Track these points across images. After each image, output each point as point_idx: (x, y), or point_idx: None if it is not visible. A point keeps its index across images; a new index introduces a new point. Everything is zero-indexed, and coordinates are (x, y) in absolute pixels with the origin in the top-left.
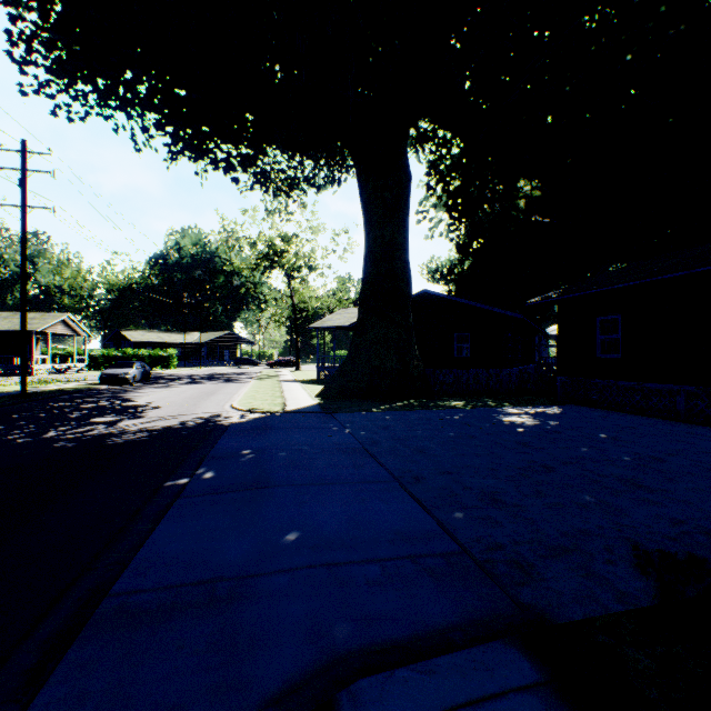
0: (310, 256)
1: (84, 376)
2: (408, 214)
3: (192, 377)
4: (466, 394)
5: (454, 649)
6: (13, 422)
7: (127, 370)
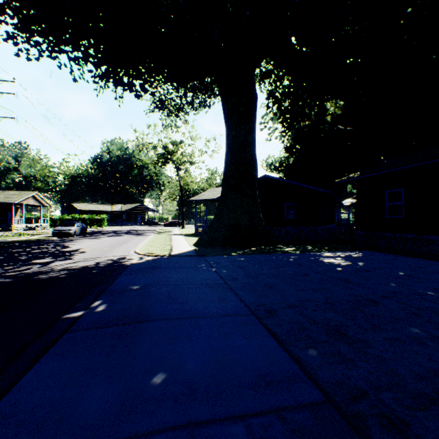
0: (191, 155)
1: (46, 231)
2: (255, 122)
3: (115, 232)
4: (293, 243)
5: None
6: None
7: (70, 227)
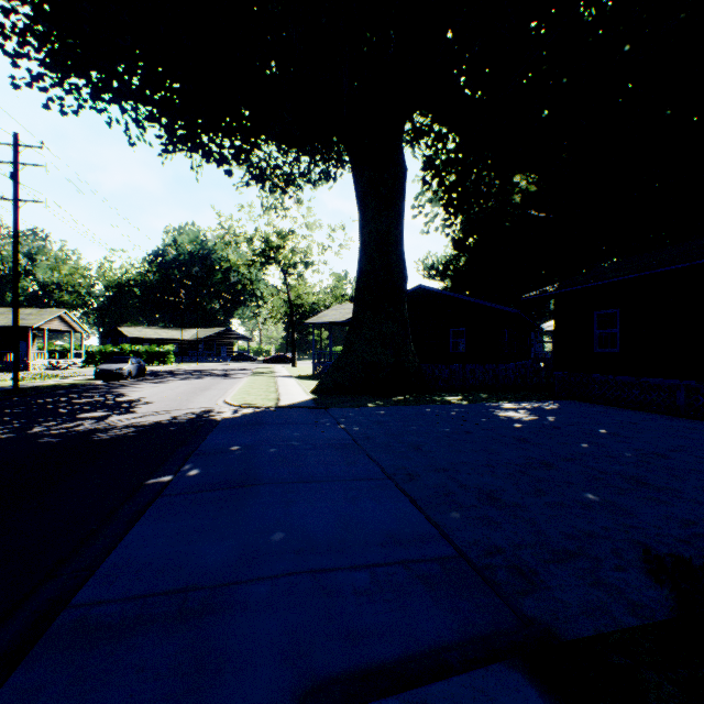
0: (306, 252)
1: (81, 371)
2: (403, 208)
3: (188, 372)
4: (461, 390)
5: (451, 673)
6: (1, 417)
7: (122, 365)
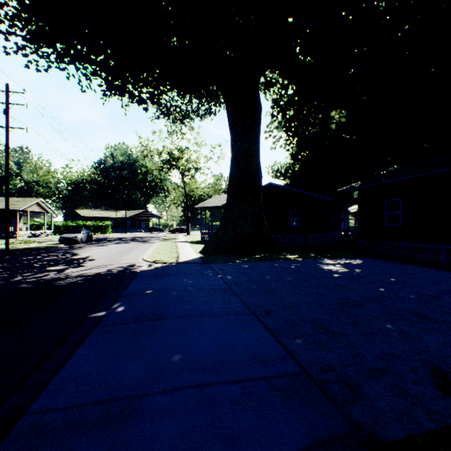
0: (196, 161)
1: (51, 238)
2: (259, 132)
3: (120, 239)
4: (297, 251)
5: None
6: None
7: (77, 235)
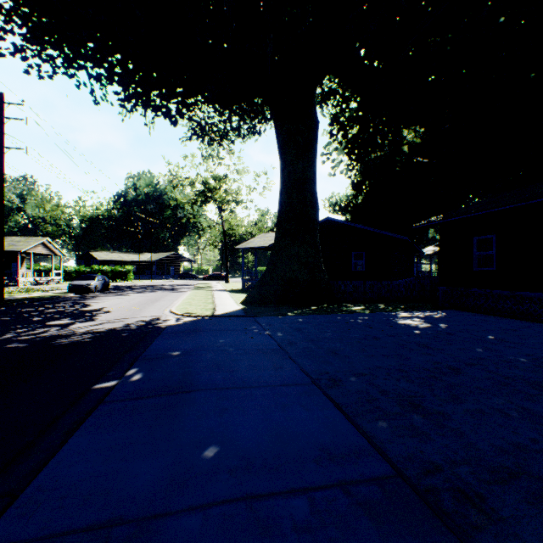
0: (237, 192)
1: (59, 286)
2: (316, 154)
3: (143, 287)
4: (363, 301)
5: None
6: None
7: (90, 281)
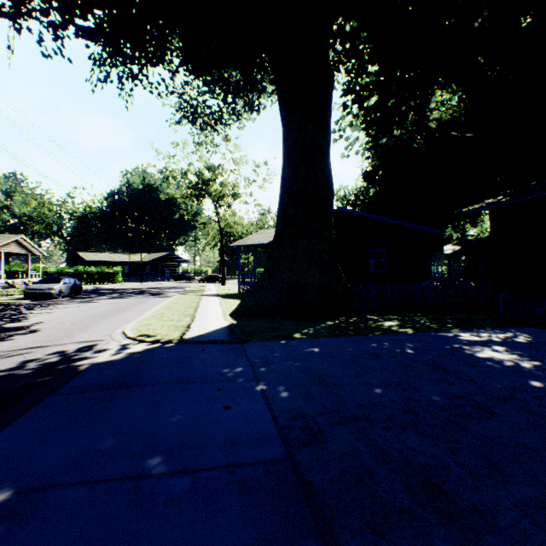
0: (234, 185)
1: None
2: (330, 117)
3: (126, 291)
4: (390, 311)
5: None
6: None
7: (52, 285)
